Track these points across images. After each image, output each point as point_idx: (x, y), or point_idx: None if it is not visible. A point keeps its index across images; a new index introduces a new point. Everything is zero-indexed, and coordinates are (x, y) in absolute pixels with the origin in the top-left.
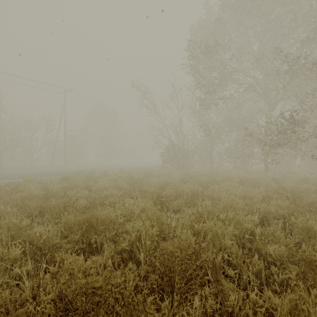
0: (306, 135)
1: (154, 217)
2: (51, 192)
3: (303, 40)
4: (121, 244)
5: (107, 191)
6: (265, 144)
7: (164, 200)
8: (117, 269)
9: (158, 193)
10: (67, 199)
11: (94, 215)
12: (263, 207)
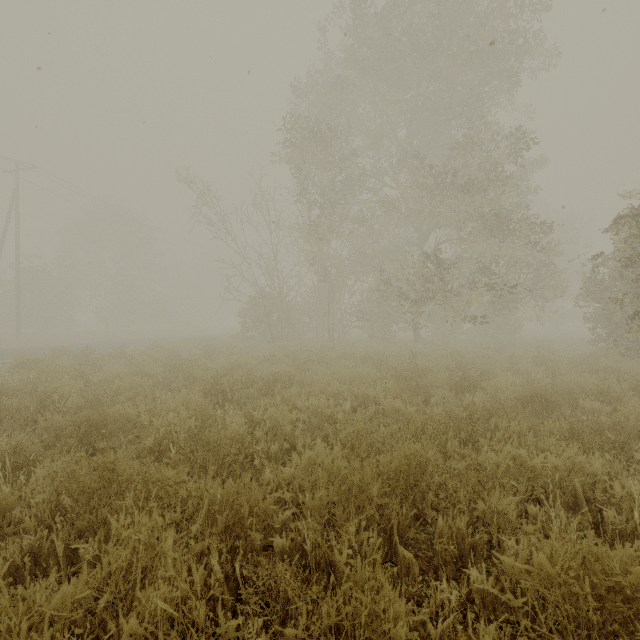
0: (454, 288)
1: (197, 408)
2: (4, 387)
3: (457, 142)
4: (143, 442)
5: (122, 380)
6: (406, 298)
7: (218, 387)
8: (135, 460)
9: (214, 379)
10: (45, 394)
11: (100, 410)
12: (363, 390)
